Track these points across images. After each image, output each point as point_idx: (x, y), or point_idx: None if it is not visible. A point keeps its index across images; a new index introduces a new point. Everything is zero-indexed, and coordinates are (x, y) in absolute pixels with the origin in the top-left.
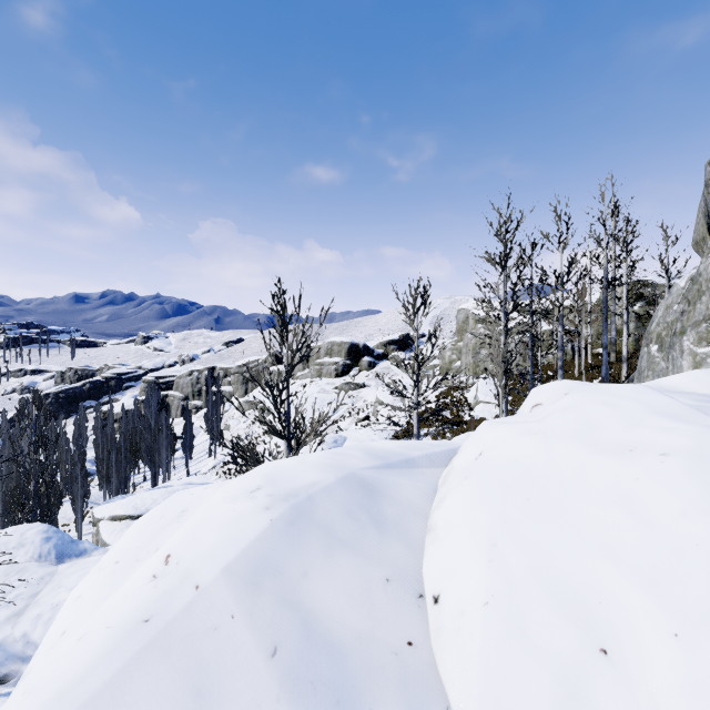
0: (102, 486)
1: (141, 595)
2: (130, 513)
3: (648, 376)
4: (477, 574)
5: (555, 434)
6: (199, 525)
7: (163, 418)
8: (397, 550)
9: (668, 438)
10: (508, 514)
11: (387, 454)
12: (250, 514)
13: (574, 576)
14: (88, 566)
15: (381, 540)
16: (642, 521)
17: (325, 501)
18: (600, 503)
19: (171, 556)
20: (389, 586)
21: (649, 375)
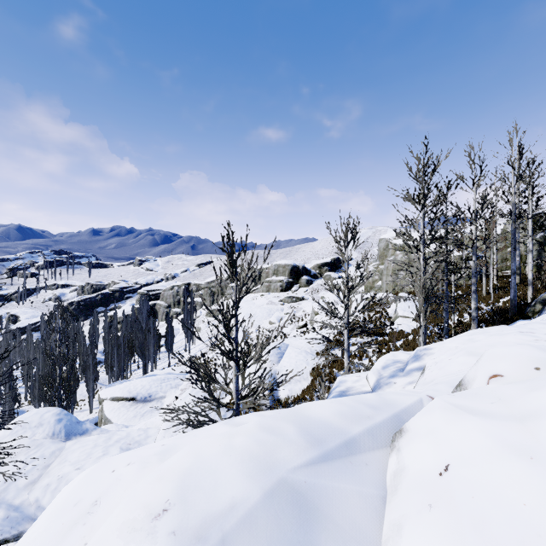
0: (108, 372)
1: None
2: (125, 395)
3: None
4: None
5: None
6: None
7: (151, 323)
8: None
9: None
10: None
11: (324, 432)
12: None
13: None
14: (87, 444)
15: None
16: None
17: None
18: None
19: None
20: None
21: None
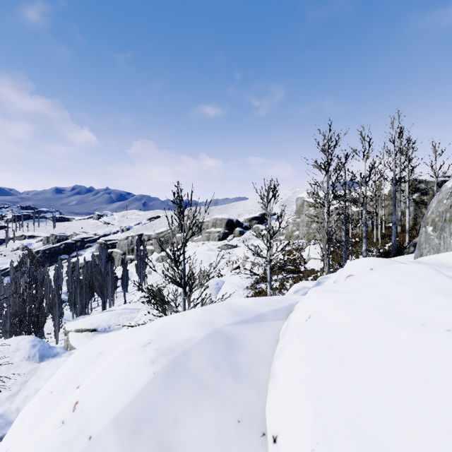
0: (71, 309)
1: (49, 441)
2: (88, 327)
3: (425, 248)
4: (306, 422)
5: (364, 306)
6: (103, 374)
7: (109, 267)
8: (247, 394)
9: (451, 317)
10: (329, 372)
11: (244, 311)
12: (140, 366)
13: (381, 433)
14: (59, 364)
15: (235, 386)
16: (435, 388)
17: (196, 354)
18: (400, 368)
19: (78, 403)
20: (240, 427)
21: (426, 247)
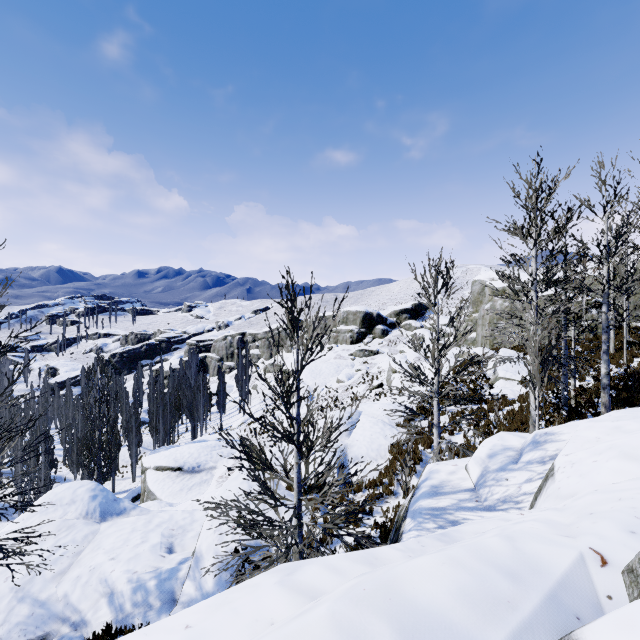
0: (152, 435)
1: None
2: (170, 464)
3: None
4: None
5: None
6: None
7: (200, 379)
8: None
9: None
10: None
11: None
12: None
13: None
14: (124, 527)
15: None
16: None
17: None
18: None
19: None
20: None
21: None
